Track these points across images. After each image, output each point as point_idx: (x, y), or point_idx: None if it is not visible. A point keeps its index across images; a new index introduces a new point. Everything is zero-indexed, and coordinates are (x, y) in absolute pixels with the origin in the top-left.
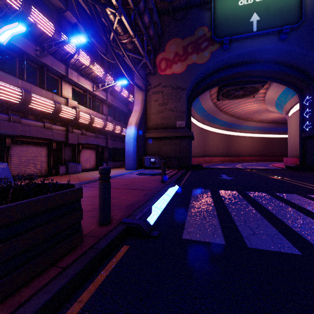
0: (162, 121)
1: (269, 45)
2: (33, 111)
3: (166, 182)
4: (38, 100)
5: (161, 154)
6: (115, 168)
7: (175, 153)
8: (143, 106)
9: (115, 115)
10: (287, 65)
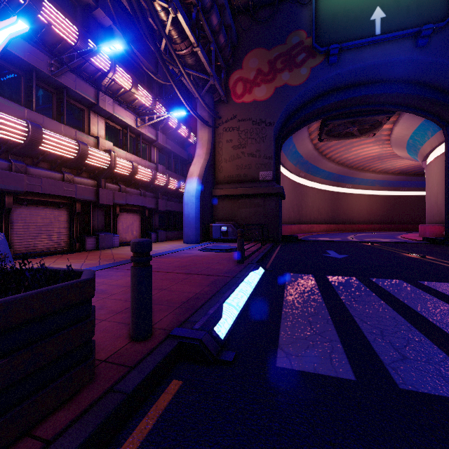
0: (238, 171)
1: (400, 56)
2: (46, 155)
3: (244, 262)
4: (53, 139)
5: (236, 220)
6: (169, 240)
7: (258, 219)
8: (209, 150)
9: (169, 163)
10: (426, 86)
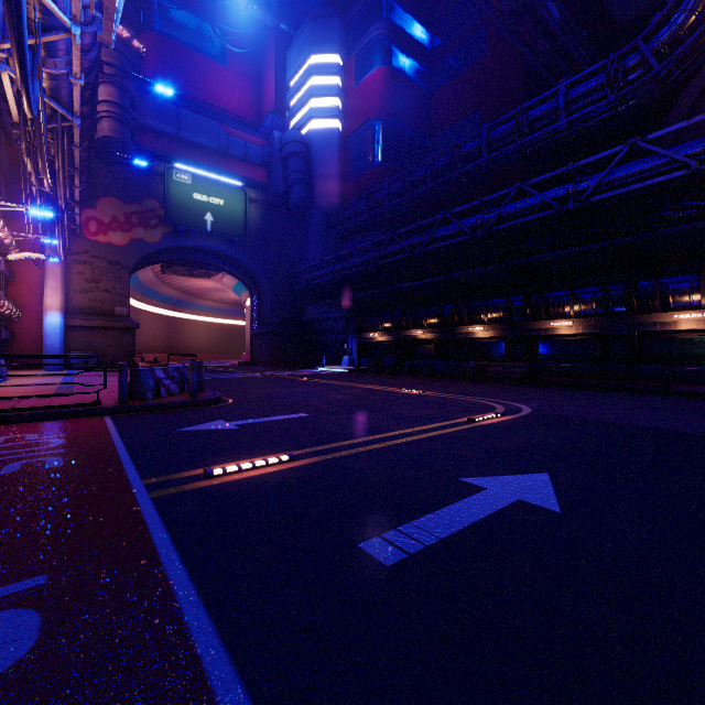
0: (92, 304)
1: (222, 247)
2: None
3: None
4: None
5: (91, 349)
6: None
7: (115, 349)
8: (64, 283)
9: None
10: (238, 264)
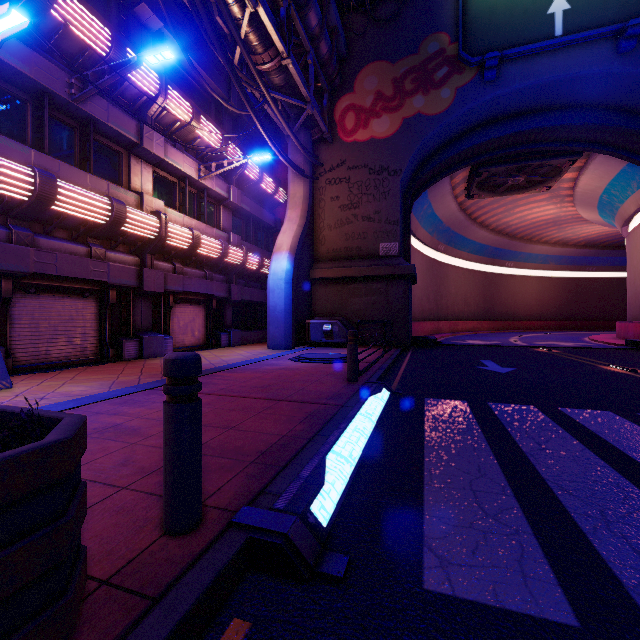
0: (348, 243)
1: (592, 67)
2: (63, 219)
3: (358, 380)
4: (73, 195)
5: (345, 314)
6: (247, 344)
7: (377, 313)
8: (306, 211)
9: (247, 232)
10: (632, 112)
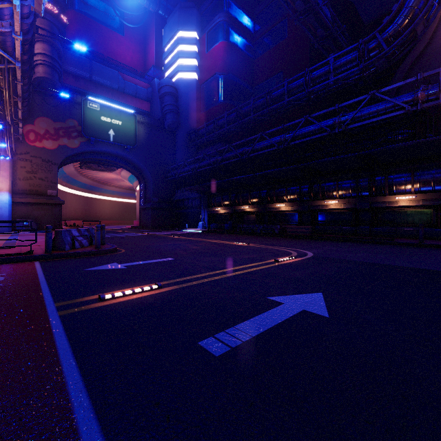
0: (31, 188)
1: (120, 152)
2: None
3: None
4: None
5: (30, 218)
6: None
7: (48, 217)
8: (12, 173)
9: None
10: (131, 163)
